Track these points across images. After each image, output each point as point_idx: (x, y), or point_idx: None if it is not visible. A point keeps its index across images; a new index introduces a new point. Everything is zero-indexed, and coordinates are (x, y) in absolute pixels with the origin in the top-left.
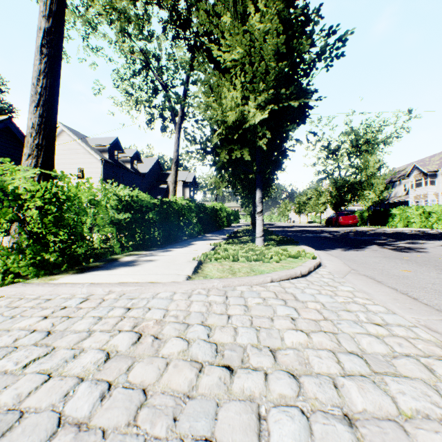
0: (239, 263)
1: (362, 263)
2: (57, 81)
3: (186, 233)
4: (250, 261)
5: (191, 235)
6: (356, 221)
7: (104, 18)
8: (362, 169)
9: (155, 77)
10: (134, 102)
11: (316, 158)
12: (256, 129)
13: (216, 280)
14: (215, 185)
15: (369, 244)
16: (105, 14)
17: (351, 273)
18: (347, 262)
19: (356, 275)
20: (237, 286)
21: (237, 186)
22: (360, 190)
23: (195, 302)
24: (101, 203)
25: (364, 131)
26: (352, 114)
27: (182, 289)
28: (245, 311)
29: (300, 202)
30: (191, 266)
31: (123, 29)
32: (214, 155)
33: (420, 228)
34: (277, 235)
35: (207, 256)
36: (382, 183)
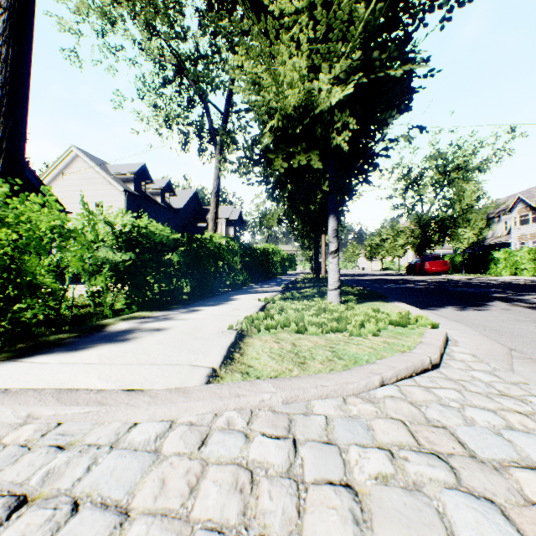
0: (309, 336)
1: (514, 335)
2: (26, 52)
3: (226, 283)
4: (326, 332)
5: (233, 285)
6: (446, 267)
7: (124, 7)
8: (455, 201)
9: (190, 85)
10: (164, 118)
11: (392, 189)
12: (331, 119)
13: (268, 383)
14: (266, 211)
15: (486, 299)
16: (126, 6)
17: (518, 359)
18: (485, 332)
19: (531, 363)
20: (313, 399)
21: (295, 220)
22: (452, 227)
23: (213, 471)
24: (78, 234)
25: (453, 155)
26: (439, 132)
27: (192, 411)
28: (358, 528)
29: (372, 244)
30: (223, 344)
31: (149, 23)
32: (264, 163)
33: (535, 277)
34: (352, 285)
35: (253, 321)
36: (483, 218)
